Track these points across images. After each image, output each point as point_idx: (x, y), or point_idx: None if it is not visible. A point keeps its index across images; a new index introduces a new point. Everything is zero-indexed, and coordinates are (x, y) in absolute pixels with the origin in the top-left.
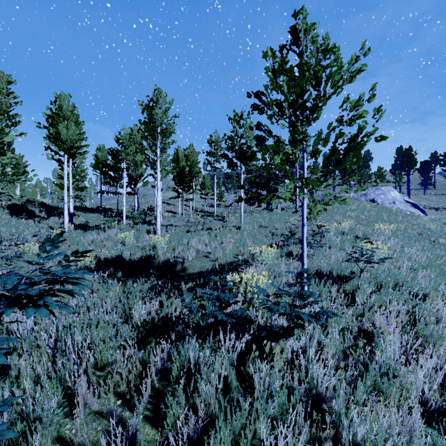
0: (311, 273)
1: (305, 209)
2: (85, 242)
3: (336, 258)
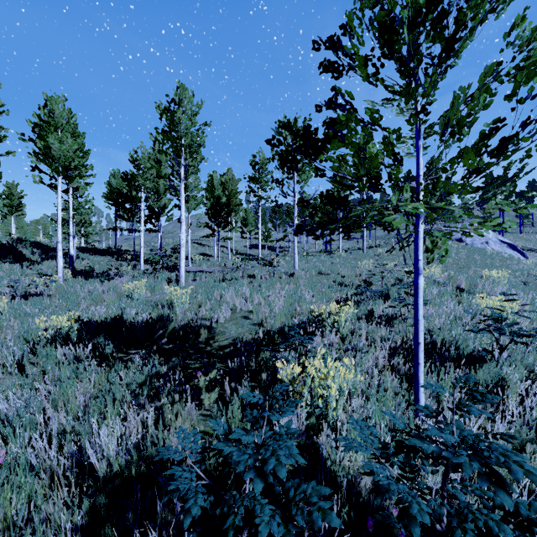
0: (409, 347)
1: (421, 243)
2: (79, 295)
3: (444, 323)
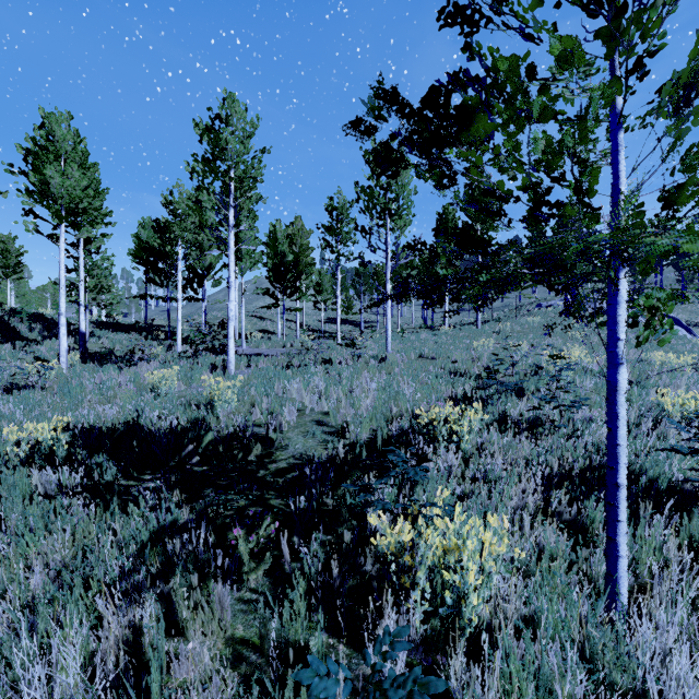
0: (569, 473)
1: (622, 310)
2: (84, 389)
3: None
